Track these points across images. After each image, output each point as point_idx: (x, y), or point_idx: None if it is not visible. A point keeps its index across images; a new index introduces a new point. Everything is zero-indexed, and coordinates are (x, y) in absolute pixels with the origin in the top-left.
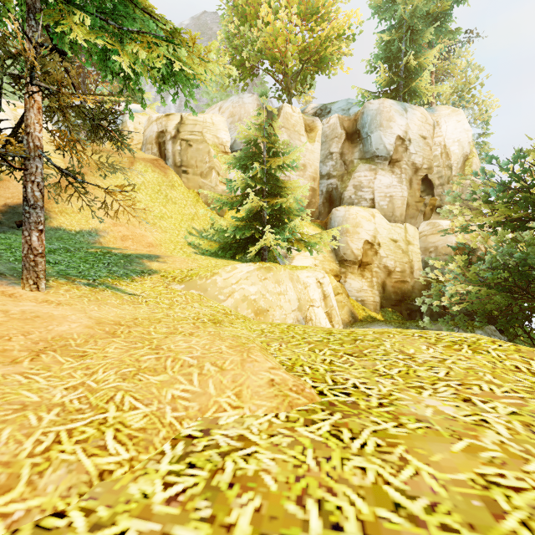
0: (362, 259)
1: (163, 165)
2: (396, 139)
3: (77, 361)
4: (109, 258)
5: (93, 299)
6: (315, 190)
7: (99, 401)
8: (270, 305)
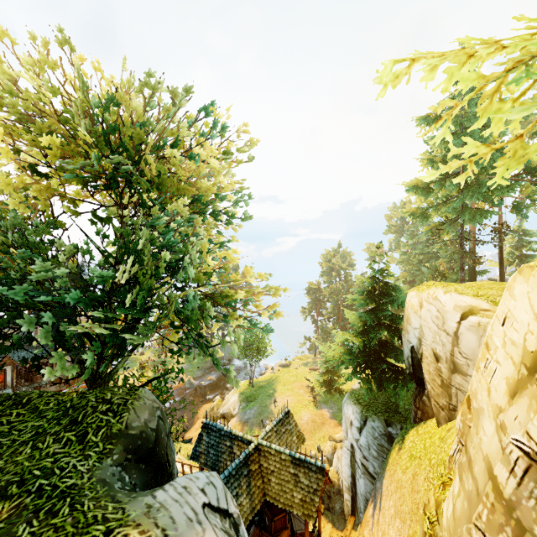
0: None
1: None
2: None
3: None
4: None
5: None
6: None
7: None
8: None
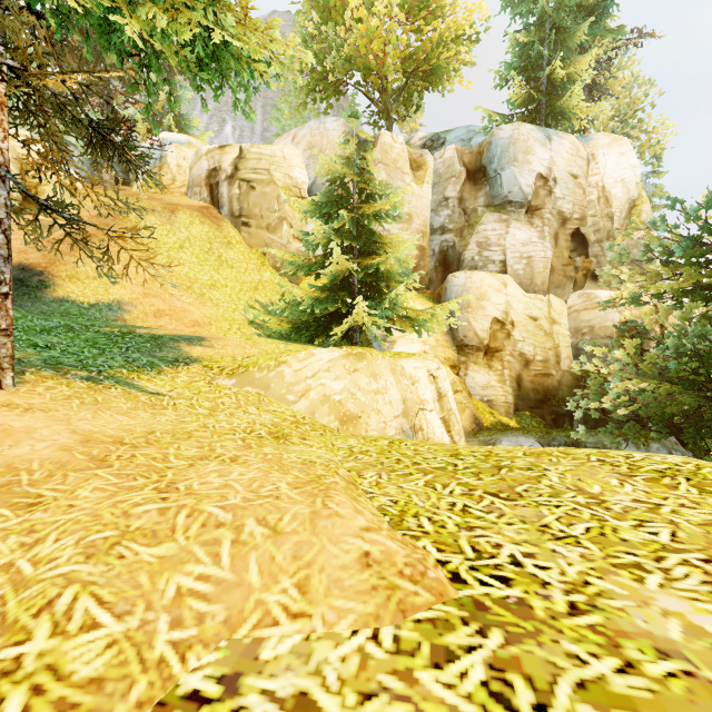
0: (489, 344)
1: (216, 214)
2: (536, 178)
3: (17, 516)
4: (130, 341)
5: (88, 401)
6: (424, 249)
7: (22, 611)
8: (362, 409)
